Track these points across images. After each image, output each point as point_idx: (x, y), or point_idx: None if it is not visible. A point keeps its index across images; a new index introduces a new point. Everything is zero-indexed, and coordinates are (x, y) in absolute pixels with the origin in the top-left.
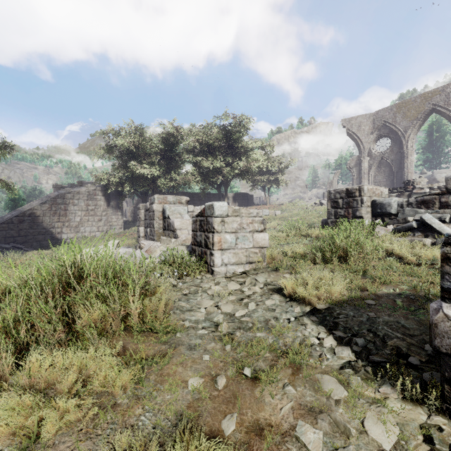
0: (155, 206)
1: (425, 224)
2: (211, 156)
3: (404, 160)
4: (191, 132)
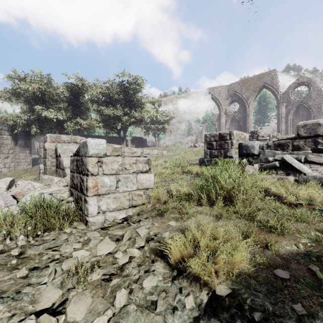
0: (47, 145)
1: (285, 163)
2: (112, 106)
3: (247, 118)
4: (95, 85)
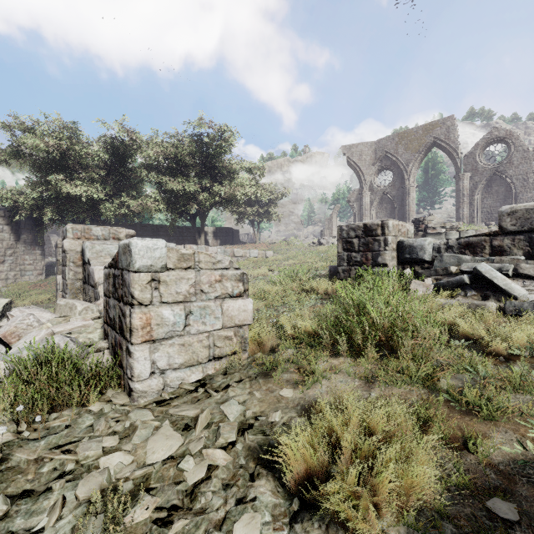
0: (67, 243)
1: (481, 278)
2: (181, 176)
3: (406, 196)
4: (152, 140)
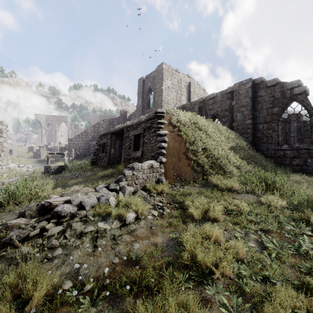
0: None
1: None
2: None
3: (56, 133)
4: None
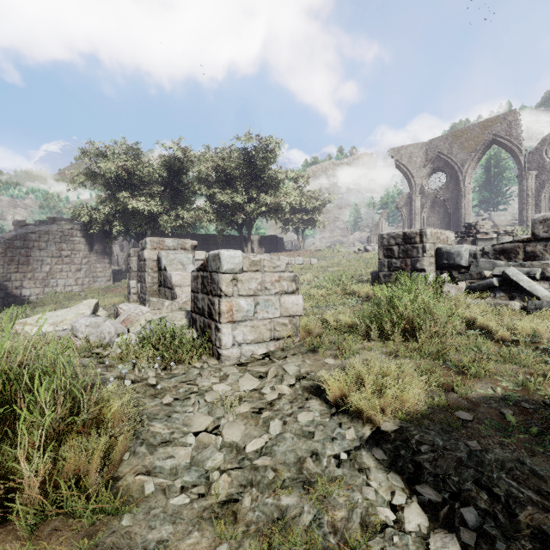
0: (147, 253)
1: (509, 281)
2: (230, 188)
3: (461, 199)
4: (203, 156)
